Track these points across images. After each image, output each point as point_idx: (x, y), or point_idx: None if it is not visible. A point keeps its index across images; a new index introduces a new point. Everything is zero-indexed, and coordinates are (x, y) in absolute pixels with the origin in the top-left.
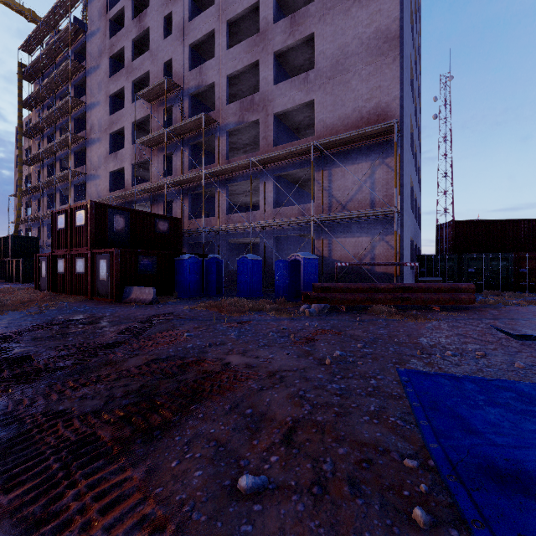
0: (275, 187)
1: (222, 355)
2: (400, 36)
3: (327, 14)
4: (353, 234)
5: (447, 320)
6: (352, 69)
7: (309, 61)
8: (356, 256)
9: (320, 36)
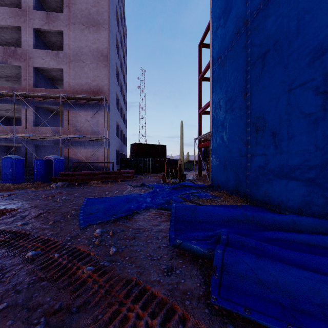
0: (34, 113)
1: (0, 206)
2: (108, 56)
3: (71, 25)
4: (85, 147)
5: (119, 184)
6: (85, 62)
7: (60, 42)
8: (87, 158)
9: (66, 35)
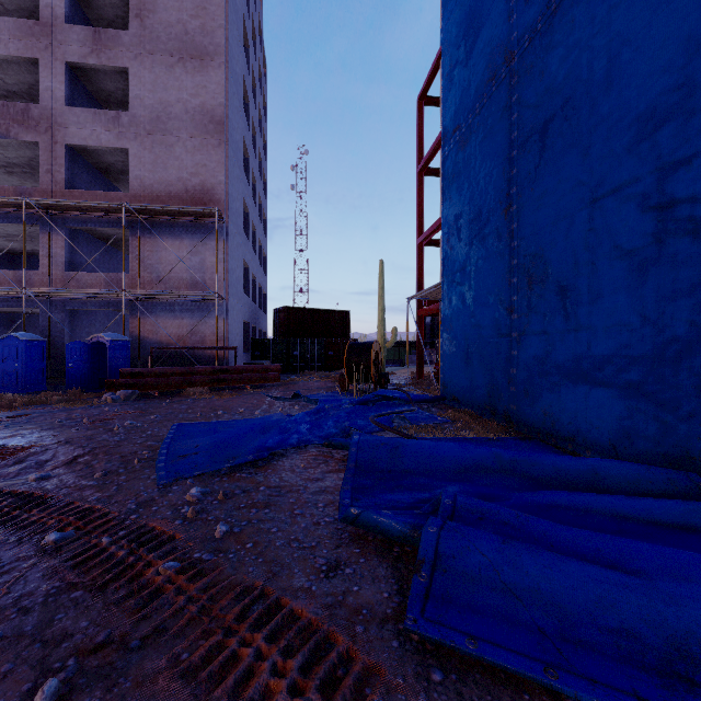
0: (68, 242)
1: None
2: (226, 123)
3: (146, 57)
4: (177, 315)
5: (248, 395)
6: (176, 134)
7: (123, 92)
8: (181, 339)
9: (136, 77)
